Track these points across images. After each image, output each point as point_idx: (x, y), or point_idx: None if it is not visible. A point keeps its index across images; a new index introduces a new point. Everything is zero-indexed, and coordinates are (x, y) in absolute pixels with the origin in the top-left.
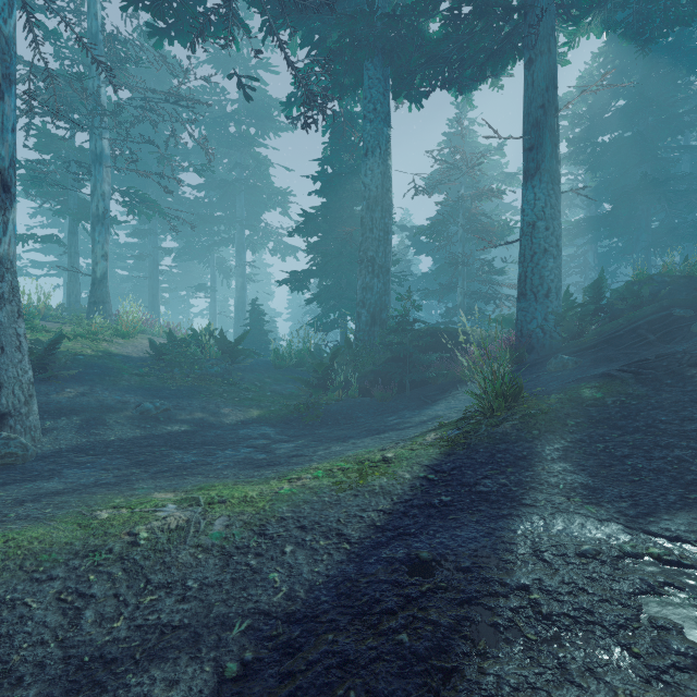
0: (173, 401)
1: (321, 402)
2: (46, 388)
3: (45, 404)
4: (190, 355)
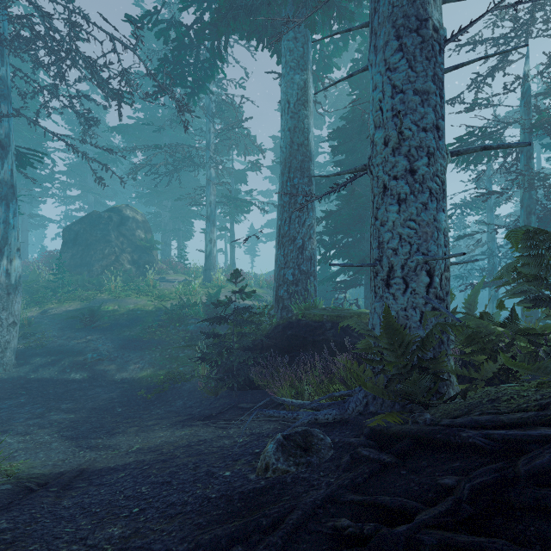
0: (124, 351)
1: (185, 377)
2: (82, 334)
3: (59, 346)
4: (183, 315)
